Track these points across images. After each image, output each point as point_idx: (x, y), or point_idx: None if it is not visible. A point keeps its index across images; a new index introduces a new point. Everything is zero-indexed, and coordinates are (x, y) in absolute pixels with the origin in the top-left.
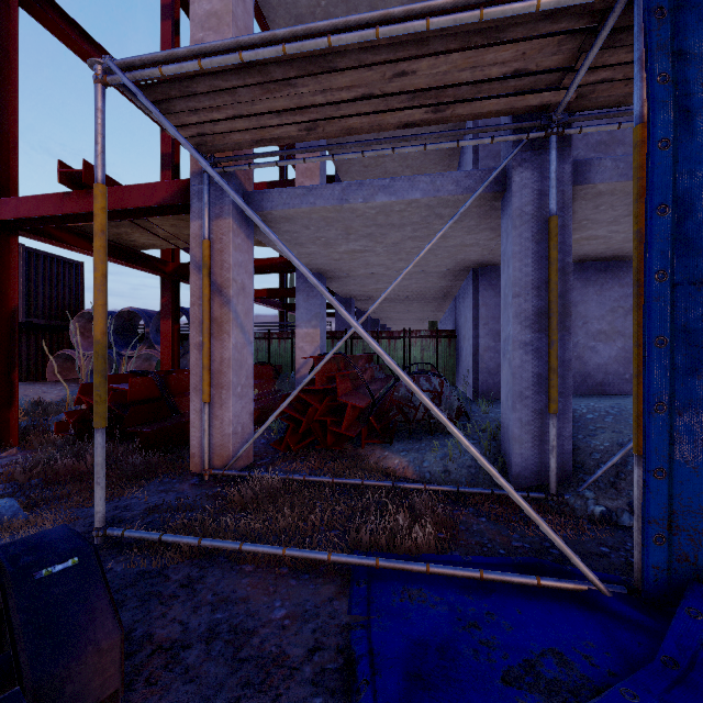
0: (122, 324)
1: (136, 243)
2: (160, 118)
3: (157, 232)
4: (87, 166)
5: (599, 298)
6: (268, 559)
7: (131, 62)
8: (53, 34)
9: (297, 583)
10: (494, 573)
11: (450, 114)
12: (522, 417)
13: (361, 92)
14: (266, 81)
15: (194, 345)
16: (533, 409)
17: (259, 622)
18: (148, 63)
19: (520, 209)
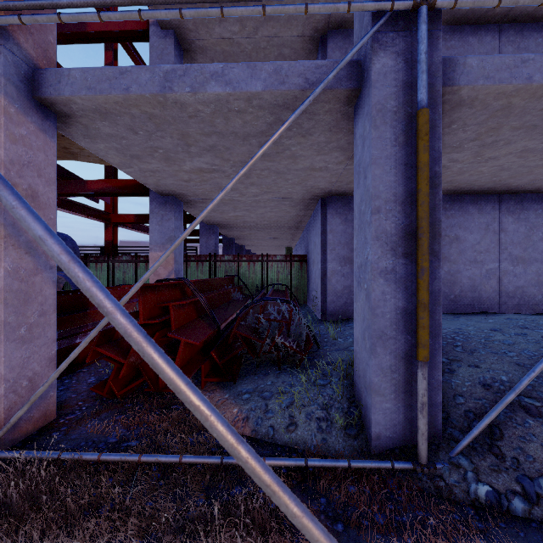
0: None
1: None
2: None
3: None
4: None
5: None
6: None
7: None
8: None
9: None
10: None
11: None
12: (383, 363)
13: None
14: None
15: None
16: (396, 352)
17: None
18: None
19: (380, 103)
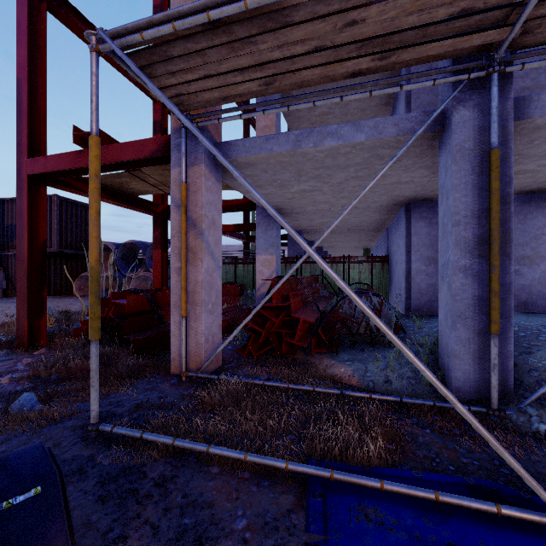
0: (126, 253)
1: (134, 190)
2: (141, 75)
3: (149, 180)
4: None
5: (523, 226)
6: (232, 462)
7: (118, 31)
8: (73, 32)
9: (257, 490)
10: (450, 497)
11: (395, 60)
12: (462, 336)
13: (314, 45)
14: (231, 41)
15: (175, 269)
16: (473, 328)
17: (222, 532)
18: (132, 30)
19: (460, 144)
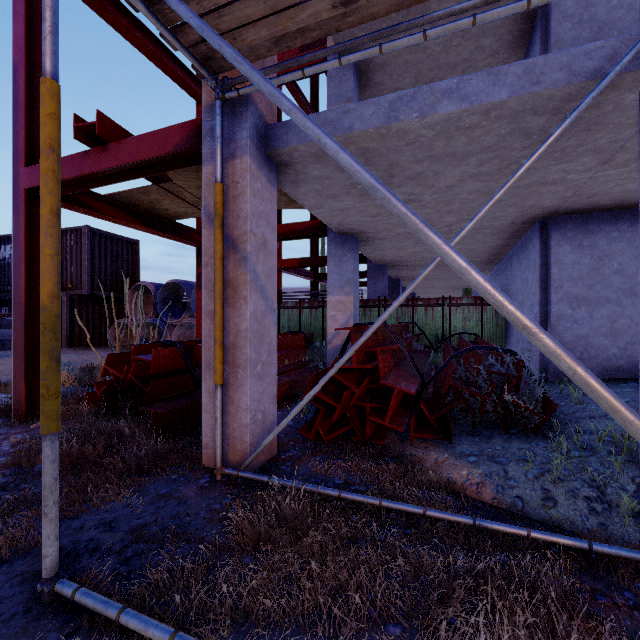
0: (168, 295)
1: (169, 212)
2: None
3: (185, 197)
4: (101, 118)
5: None
6: None
7: None
8: (90, 7)
9: None
10: None
11: None
12: None
13: None
14: None
15: (207, 313)
16: None
17: None
18: None
19: None
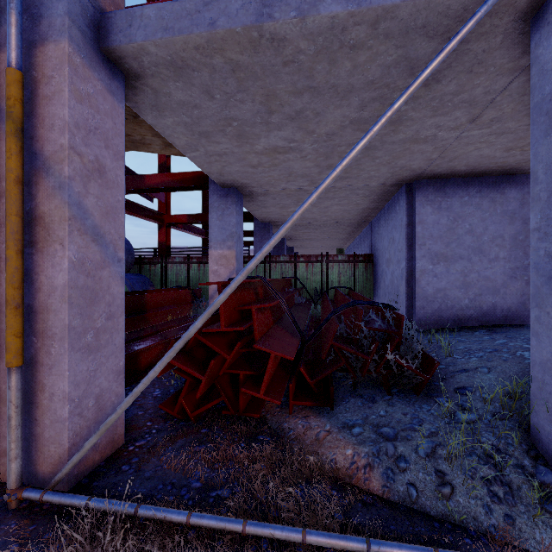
0: None
1: None
2: None
3: None
4: None
5: None
6: None
7: None
8: None
9: None
10: None
11: None
12: None
13: None
14: None
15: None
16: None
17: None
18: None
19: None
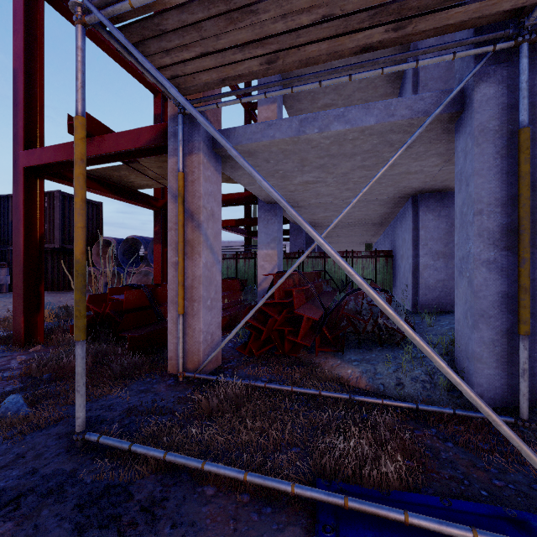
0: (128, 248)
1: (134, 184)
2: (129, 46)
3: (148, 173)
4: (89, 118)
5: None
6: (230, 481)
7: None
8: (71, 23)
9: (258, 519)
10: (492, 536)
11: (411, 31)
12: (485, 337)
13: (322, 14)
14: (229, 11)
15: (172, 264)
16: (497, 328)
17: None
18: None
19: (482, 125)
